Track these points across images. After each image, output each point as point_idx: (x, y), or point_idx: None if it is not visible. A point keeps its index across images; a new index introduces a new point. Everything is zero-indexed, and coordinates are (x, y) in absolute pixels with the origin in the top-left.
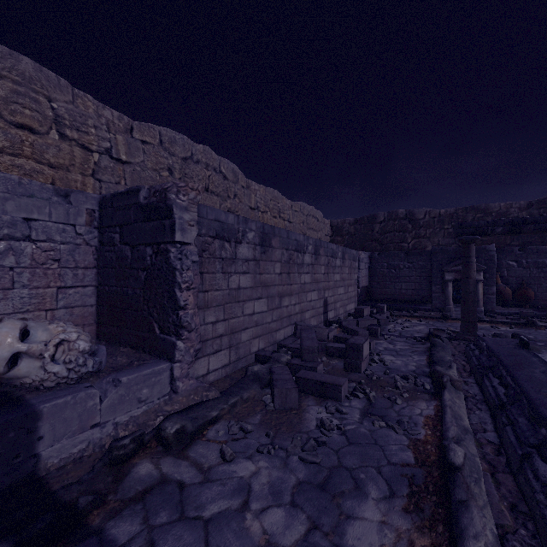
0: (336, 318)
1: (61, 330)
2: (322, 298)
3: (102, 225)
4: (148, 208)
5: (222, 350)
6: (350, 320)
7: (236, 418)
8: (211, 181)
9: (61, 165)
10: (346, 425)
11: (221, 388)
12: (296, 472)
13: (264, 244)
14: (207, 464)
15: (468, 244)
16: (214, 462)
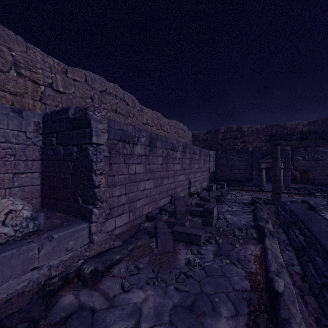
0: (196, 191)
1: (11, 203)
2: (187, 179)
3: (45, 132)
4: (74, 121)
5: (124, 213)
6: (205, 192)
7: (132, 259)
8: (118, 106)
9: (18, 93)
10: (204, 262)
11: (123, 238)
12: (172, 298)
13: (151, 145)
14: (112, 294)
15: (276, 146)
16: (117, 292)
